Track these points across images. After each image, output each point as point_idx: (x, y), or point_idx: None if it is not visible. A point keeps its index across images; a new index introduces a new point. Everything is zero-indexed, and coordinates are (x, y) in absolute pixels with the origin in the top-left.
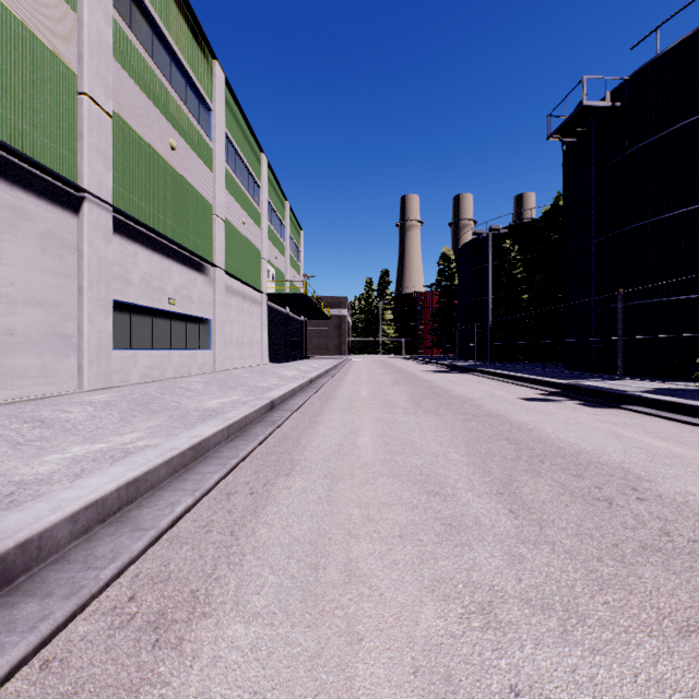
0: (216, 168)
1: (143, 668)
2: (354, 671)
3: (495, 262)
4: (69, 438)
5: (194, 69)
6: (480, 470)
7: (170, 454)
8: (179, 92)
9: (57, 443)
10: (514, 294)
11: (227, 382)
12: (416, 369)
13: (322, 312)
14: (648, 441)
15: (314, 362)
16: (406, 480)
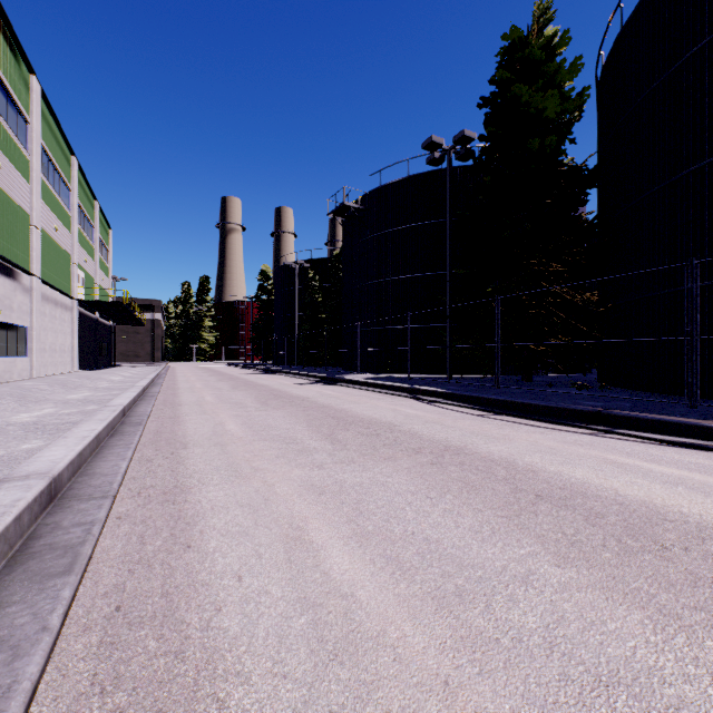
0: (35, 180)
1: (175, 419)
2: (220, 416)
3: (303, 286)
4: (6, 413)
5: (15, 87)
6: (257, 400)
7: (132, 398)
8: (1, 111)
9: (3, 414)
10: (316, 313)
11: (67, 385)
12: (237, 373)
13: (138, 319)
14: (328, 392)
15: (130, 369)
16: (229, 403)
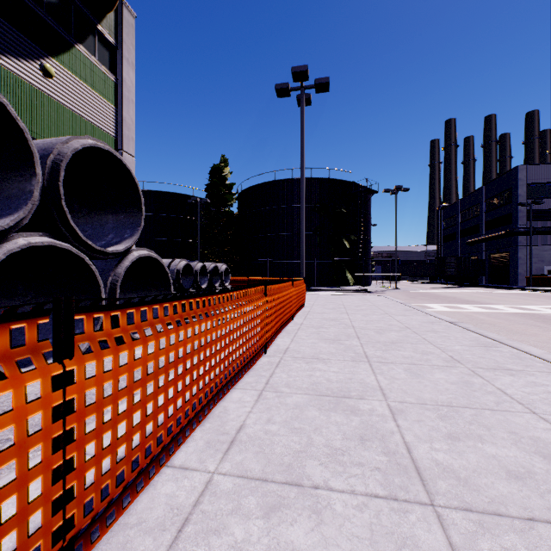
0: None
1: None
2: None
3: None
4: None
5: None
6: None
7: None
8: None
9: None
10: None
11: None
12: None
13: None
14: None
15: None
16: None
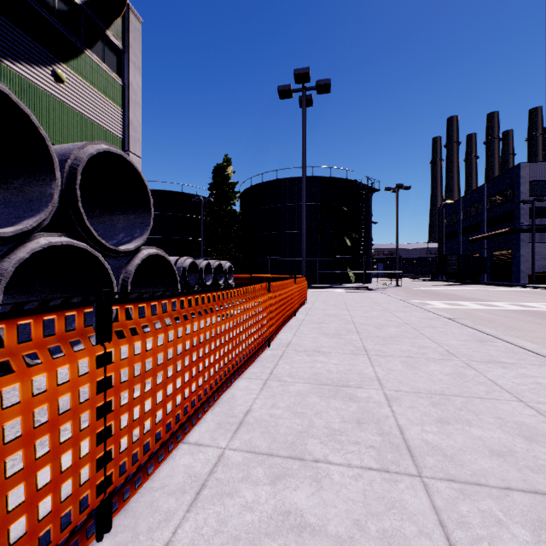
0: None
1: None
2: None
3: None
4: None
5: None
6: None
7: None
8: None
9: None
10: None
11: None
12: None
13: None
14: None
15: None
16: None
